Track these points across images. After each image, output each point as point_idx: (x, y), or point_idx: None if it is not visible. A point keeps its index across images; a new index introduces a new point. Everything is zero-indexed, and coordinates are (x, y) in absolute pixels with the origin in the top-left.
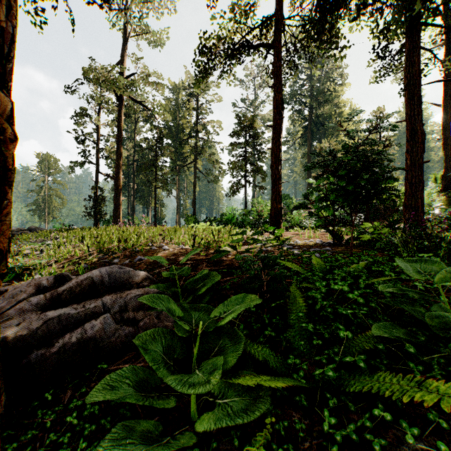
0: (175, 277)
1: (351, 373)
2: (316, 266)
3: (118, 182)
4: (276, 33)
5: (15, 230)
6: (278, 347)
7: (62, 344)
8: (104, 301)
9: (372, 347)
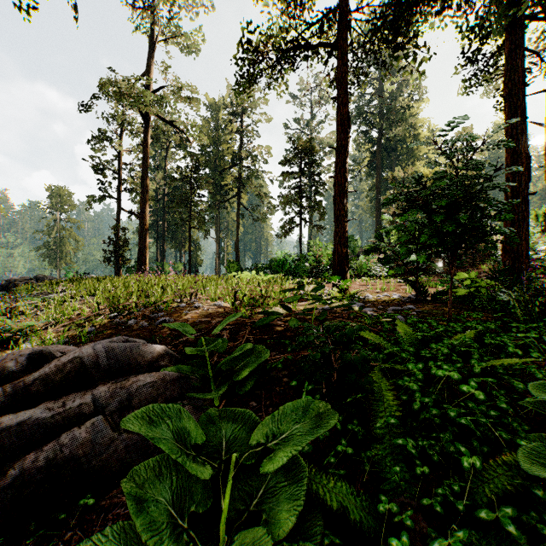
0: (204, 353)
1: (491, 538)
2: (402, 335)
3: (143, 220)
4: (340, 29)
5: (19, 279)
6: (358, 473)
7: (20, 472)
8: (98, 394)
9: (518, 486)
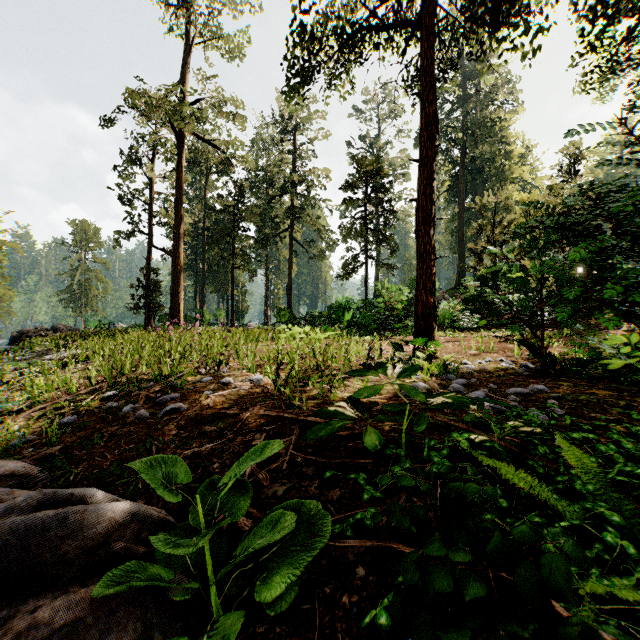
0: (200, 526)
1: None
2: (580, 475)
3: (176, 259)
4: None
5: (32, 330)
6: None
7: None
8: None
9: None
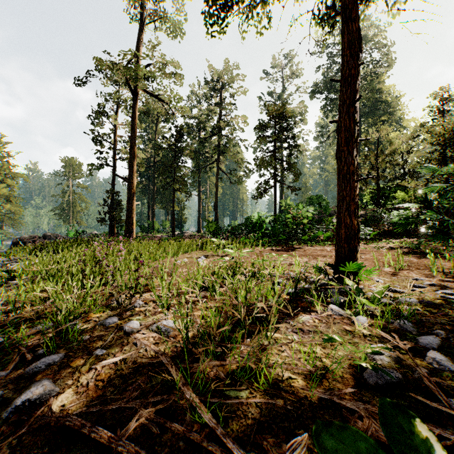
0: None
1: None
2: None
3: (130, 184)
4: None
5: (27, 237)
6: None
7: None
8: None
9: None
